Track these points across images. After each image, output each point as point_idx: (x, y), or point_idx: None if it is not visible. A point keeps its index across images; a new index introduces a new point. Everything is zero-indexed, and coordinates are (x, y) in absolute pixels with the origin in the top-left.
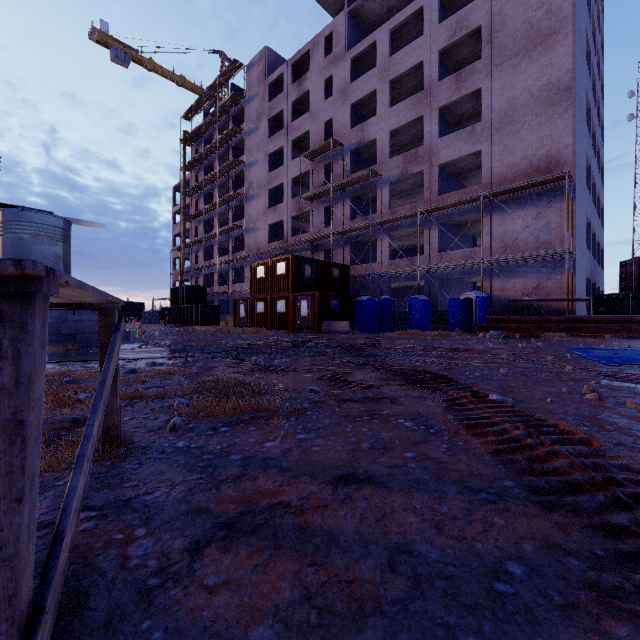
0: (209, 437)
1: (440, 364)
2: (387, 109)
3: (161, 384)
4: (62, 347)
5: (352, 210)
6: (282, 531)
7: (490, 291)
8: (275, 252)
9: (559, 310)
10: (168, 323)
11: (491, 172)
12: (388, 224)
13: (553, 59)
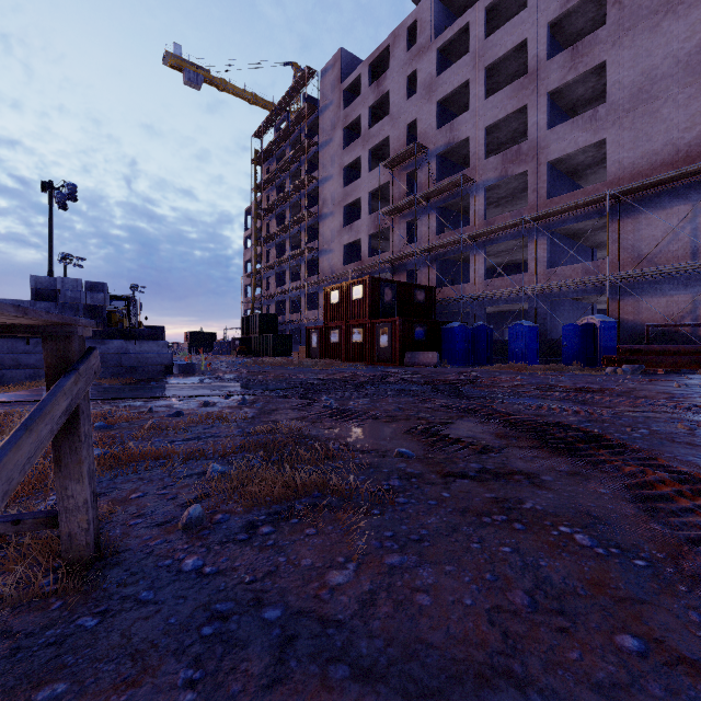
0: (238, 548)
1: (575, 412)
2: (482, 101)
3: (204, 434)
4: (122, 380)
5: (439, 223)
6: None
7: (618, 314)
8: (351, 275)
9: None
10: (239, 354)
11: (619, 165)
12: (483, 237)
13: None
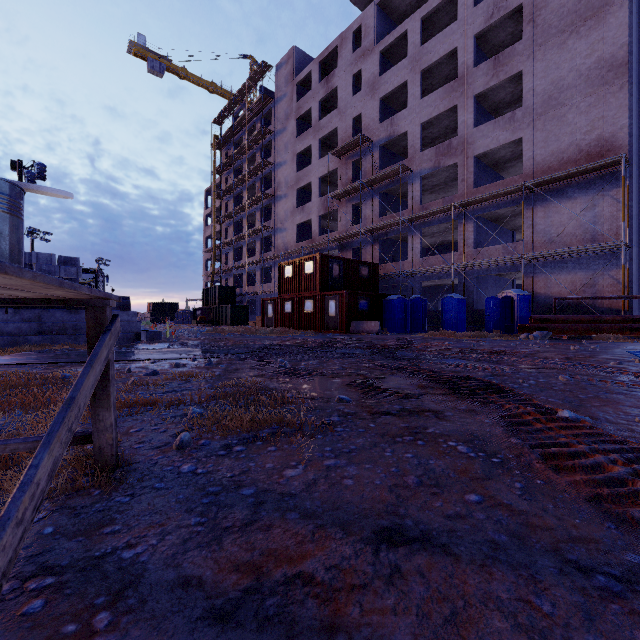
0: (219, 459)
1: (484, 369)
2: (418, 101)
3: (180, 388)
4: None
5: (381, 207)
6: (301, 634)
7: (532, 289)
8: (303, 252)
9: (613, 309)
10: (199, 323)
11: (533, 161)
12: (419, 220)
13: (605, 33)
